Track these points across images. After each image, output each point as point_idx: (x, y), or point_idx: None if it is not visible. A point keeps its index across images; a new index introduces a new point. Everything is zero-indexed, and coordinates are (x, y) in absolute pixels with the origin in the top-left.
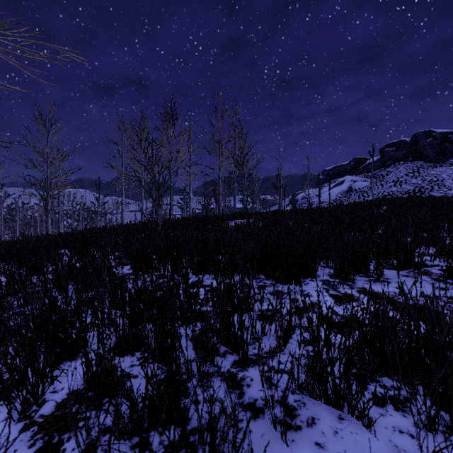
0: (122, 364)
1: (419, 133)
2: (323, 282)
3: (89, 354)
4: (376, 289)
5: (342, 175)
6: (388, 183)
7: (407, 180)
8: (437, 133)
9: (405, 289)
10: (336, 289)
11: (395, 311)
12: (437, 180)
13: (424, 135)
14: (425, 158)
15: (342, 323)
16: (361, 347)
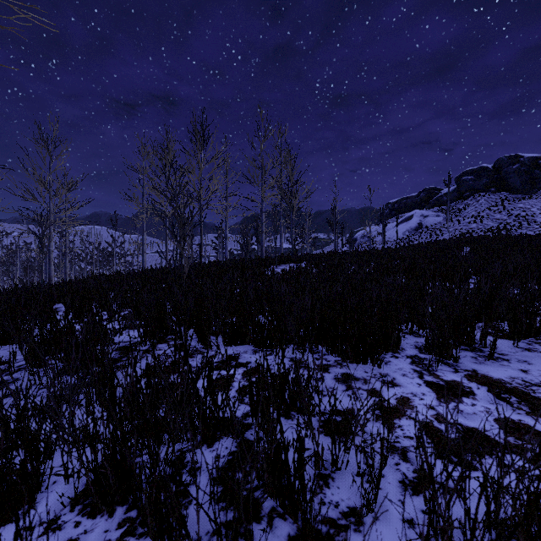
0: (88, 539)
1: (503, 158)
2: (412, 360)
3: (38, 510)
4: (492, 374)
5: (410, 209)
6: (466, 219)
7: (489, 214)
8: (525, 158)
9: (536, 374)
10: (433, 373)
11: (536, 416)
12: (526, 214)
13: (509, 161)
14: (511, 188)
15: (458, 440)
16: (538, 535)
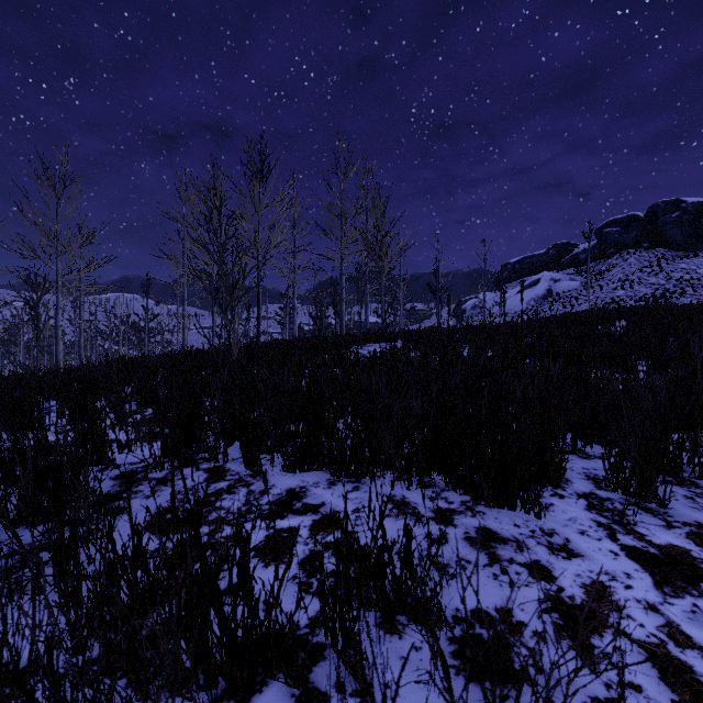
0: None
1: (659, 204)
2: (588, 502)
3: None
4: None
5: (535, 272)
6: (610, 284)
7: (641, 278)
8: (688, 204)
9: None
10: (632, 529)
11: None
12: (691, 278)
13: (667, 207)
14: (670, 243)
15: None
16: None
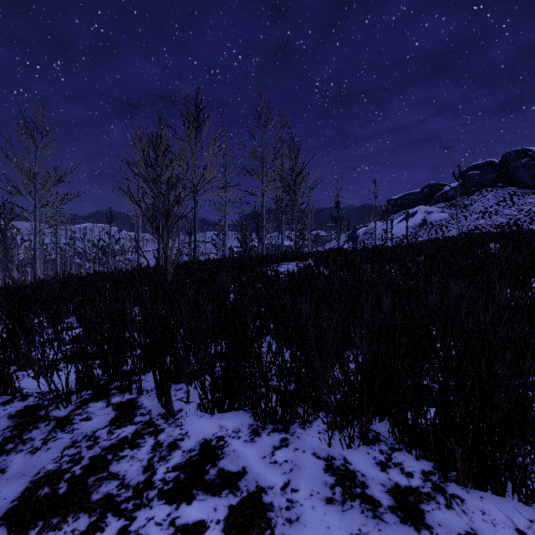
0: None
1: (511, 152)
2: None
3: None
4: None
5: (413, 206)
6: (473, 215)
7: (498, 210)
8: (533, 152)
9: None
10: None
11: None
12: None
13: (517, 155)
14: (519, 183)
15: None
16: None
